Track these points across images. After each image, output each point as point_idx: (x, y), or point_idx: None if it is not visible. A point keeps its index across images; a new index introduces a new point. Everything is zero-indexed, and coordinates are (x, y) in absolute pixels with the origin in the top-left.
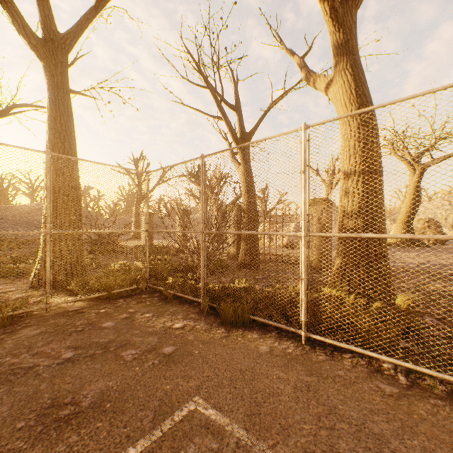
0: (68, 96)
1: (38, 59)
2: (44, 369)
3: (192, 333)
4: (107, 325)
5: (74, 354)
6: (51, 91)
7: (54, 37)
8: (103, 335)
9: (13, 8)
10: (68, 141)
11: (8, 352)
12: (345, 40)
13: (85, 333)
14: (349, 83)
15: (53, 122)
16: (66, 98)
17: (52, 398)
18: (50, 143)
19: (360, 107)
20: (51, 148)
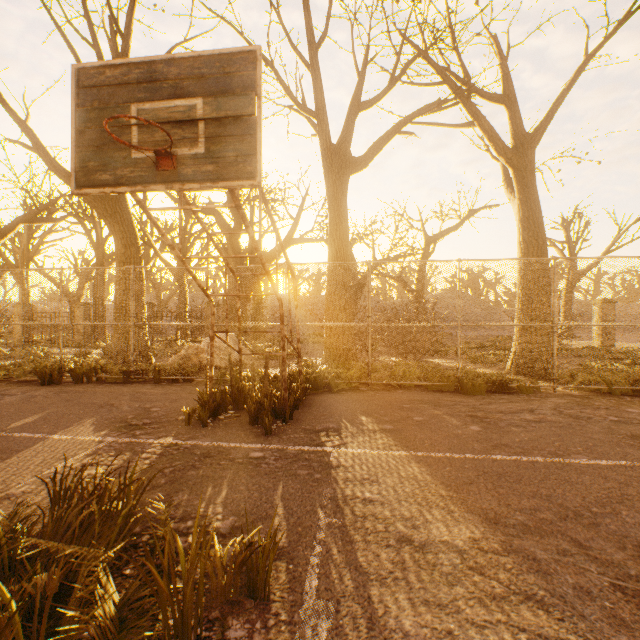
0: (536, 192)
1: (509, 168)
2: (600, 420)
3: None
4: (630, 410)
5: (618, 419)
6: (521, 193)
7: (523, 141)
8: (635, 416)
9: (496, 138)
10: (540, 237)
11: (556, 406)
12: None
13: (613, 411)
14: None
15: (525, 223)
16: (535, 194)
17: (628, 433)
18: (523, 243)
19: None
20: (524, 247)
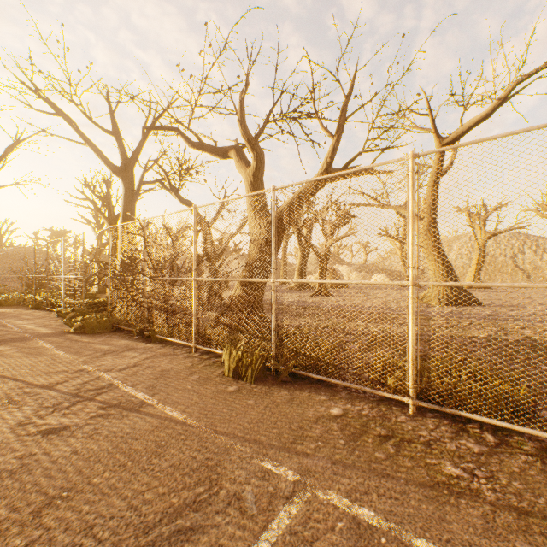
0: None
1: None
2: None
3: (15, 311)
4: None
5: None
6: None
7: None
8: None
9: None
10: None
11: None
12: (124, 184)
13: None
14: (122, 206)
15: None
16: None
17: None
18: None
19: (123, 219)
20: None
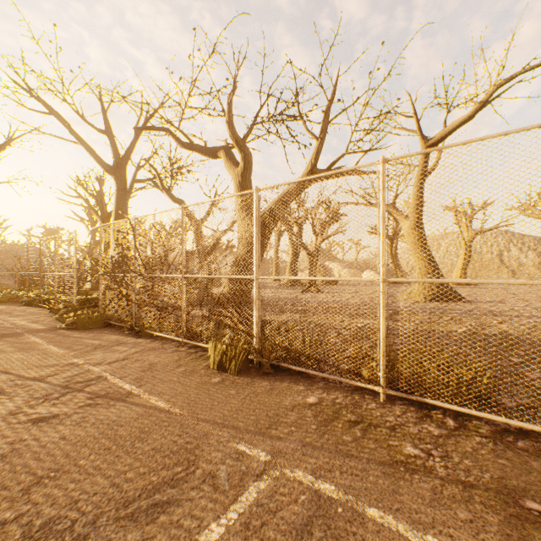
0: None
1: None
2: None
3: (8, 307)
4: None
5: None
6: None
7: None
8: None
9: None
10: None
11: None
12: (116, 183)
13: None
14: (115, 204)
15: None
16: None
17: None
18: None
19: (115, 217)
20: None
